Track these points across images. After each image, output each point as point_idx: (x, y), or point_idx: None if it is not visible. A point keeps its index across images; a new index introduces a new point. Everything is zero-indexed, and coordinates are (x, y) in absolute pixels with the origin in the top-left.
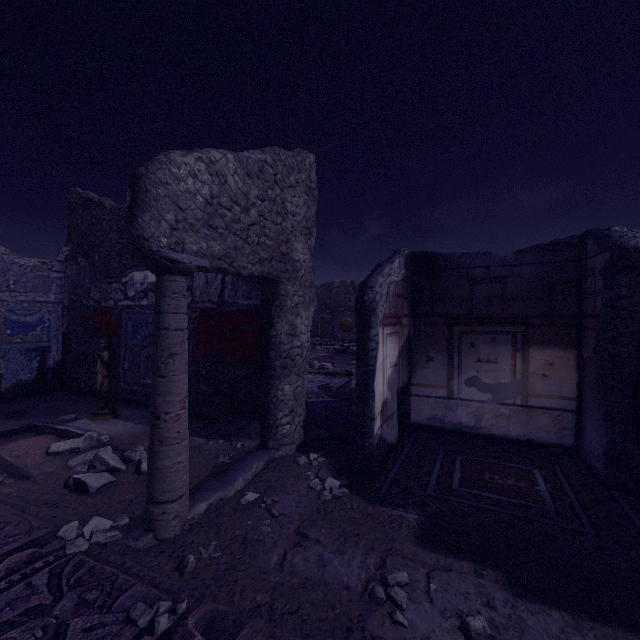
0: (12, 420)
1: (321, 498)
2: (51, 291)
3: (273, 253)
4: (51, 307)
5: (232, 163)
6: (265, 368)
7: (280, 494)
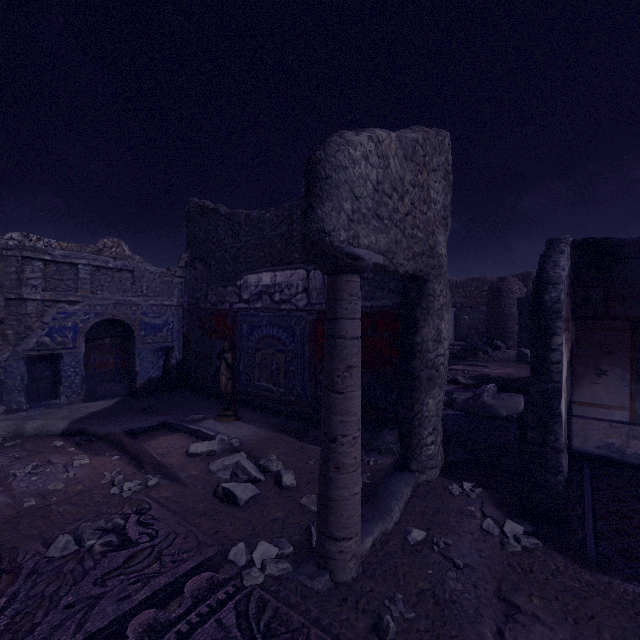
0: (149, 415)
1: (507, 548)
2: (174, 295)
3: (423, 247)
4: (174, 310)
5: (393, 143)
6: (407, 379)
7: (449, 534)
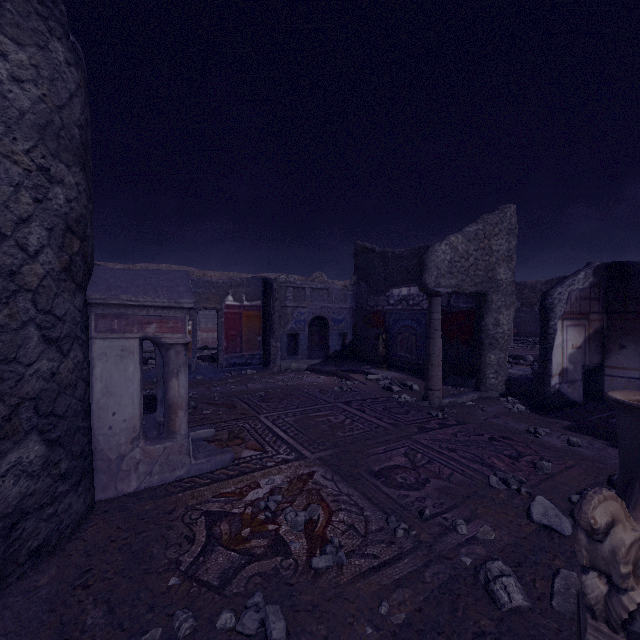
0: (340, 367)
1: (510, 410)
2: (348, 302)
3: (483, 278)
4: (348, 311)
5: (460, 239)
6: (478, 344)
7: (486, 406)
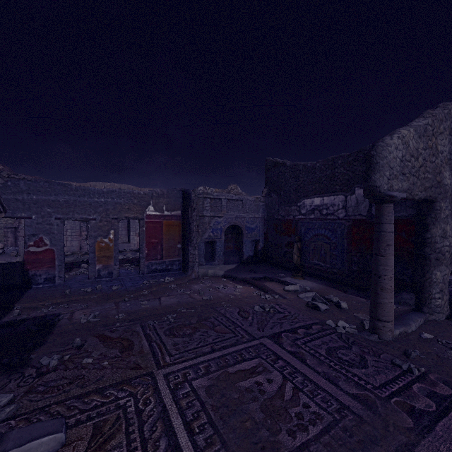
0: (255, 273)
1: None
2: (260, 212)
3: (432, 182)
4: (260, 220)
5: (411, 133)
6: (420, 258)
7: (449, 340)
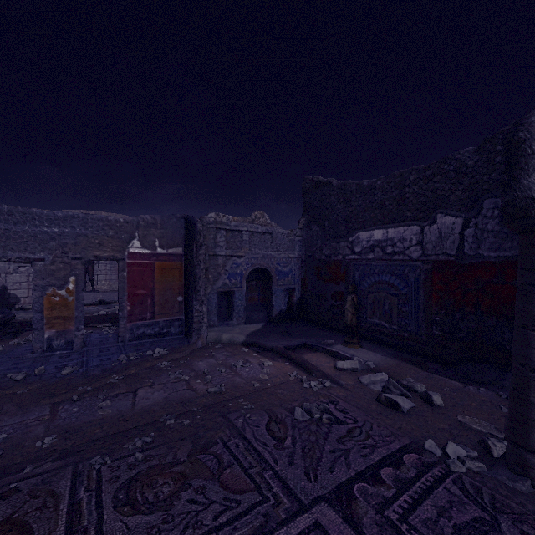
0: (289, 337)
1: None
2: (295, 250)
3: None
4: (295, 261)
5: None
6: None
7: None
